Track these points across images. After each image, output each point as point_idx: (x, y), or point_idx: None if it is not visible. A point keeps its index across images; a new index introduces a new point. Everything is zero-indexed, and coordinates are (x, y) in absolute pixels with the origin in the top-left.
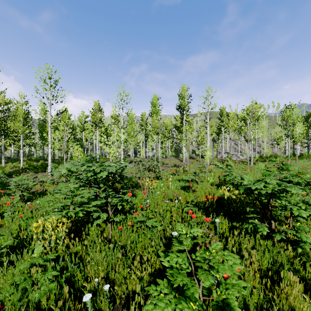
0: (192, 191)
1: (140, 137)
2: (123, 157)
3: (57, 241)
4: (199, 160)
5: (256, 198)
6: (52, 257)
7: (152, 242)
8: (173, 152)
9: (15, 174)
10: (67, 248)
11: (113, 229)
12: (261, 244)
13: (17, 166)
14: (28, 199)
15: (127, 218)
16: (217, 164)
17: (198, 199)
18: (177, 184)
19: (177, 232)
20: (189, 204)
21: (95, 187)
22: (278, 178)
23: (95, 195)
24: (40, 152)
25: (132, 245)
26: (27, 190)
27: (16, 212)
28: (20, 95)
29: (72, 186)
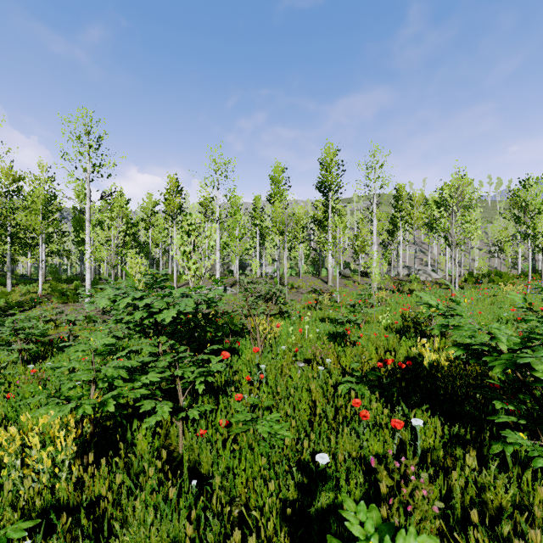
0: (351, 343)
1: (252, 239)
2: (221, 275)
3: (55, 470)
4: (358, 281)
5: (520, 381)
6: (18, 535)
7: (269, 486)
8: (310, 266)
9: (28, 305)
10: (80, 485)
11: (187, 433)
12: (536, 495)
13: (33, 291)
14: (37, 356)
15: (219, 404)
16: (391, 287)
17: (363, 362)
18: (319, 327)
19: (328, 456)
20: (349, 377)
21: (164, 332)
22: (518, 318)
23: (157, 355)
24: (77, 266)
25: (224, 480)
26: (36, 338)
27: (1, 386)
28: (40, 166)
29: (98, 343)
